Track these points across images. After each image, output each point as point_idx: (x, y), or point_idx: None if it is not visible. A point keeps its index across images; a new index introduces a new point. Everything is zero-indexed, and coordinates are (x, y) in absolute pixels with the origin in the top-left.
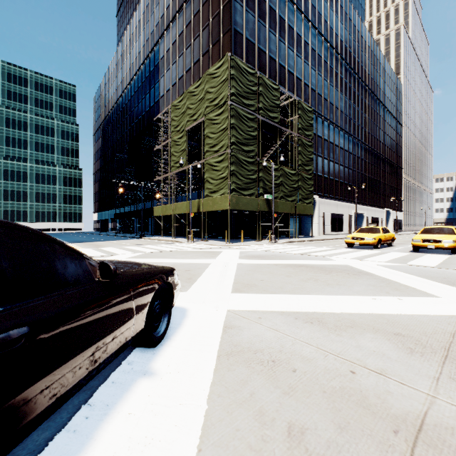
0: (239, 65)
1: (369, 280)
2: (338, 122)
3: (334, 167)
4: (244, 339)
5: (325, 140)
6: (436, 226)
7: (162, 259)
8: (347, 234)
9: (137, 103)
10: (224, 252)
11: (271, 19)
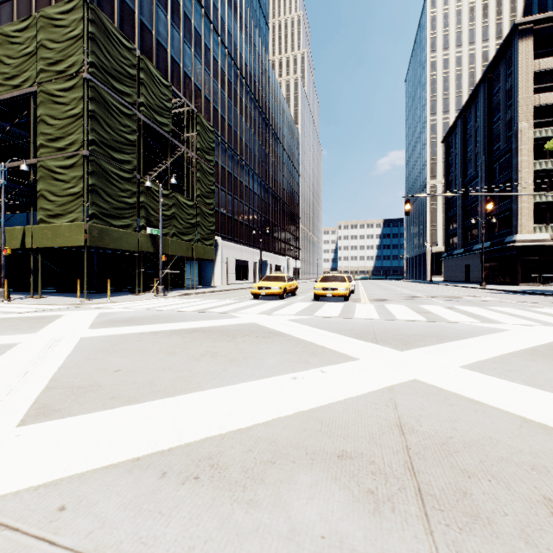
0: (105, 24)
1: (283, 344)
2: (243, 156)
3: (239, 206)
4: None
5: (229, 173)
6: (332, 274)
7: None
8: (252, 283)
9: None
10: (65, 317)
11: None
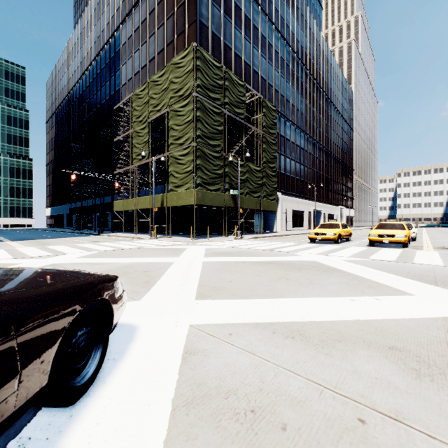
0: (205, 56)
1: (340, 277)
2: (299, 124)
3: (295, 166)
4: (210, 372)
5: (287, 140)
6: (388, 222)
7: (117, 259)
8: (307, 229)
9: (96, 91)
10: (188, 249)
11: (236, 16)
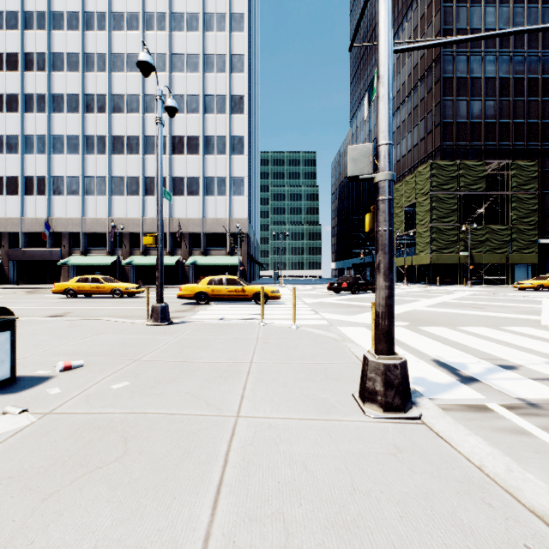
0: (439, 164)
1: (446, 294)
2: None
3: None
4: None
5: None
6: None
7: None
8: None
9: None
10: (414, 288)
11: (487, 89)
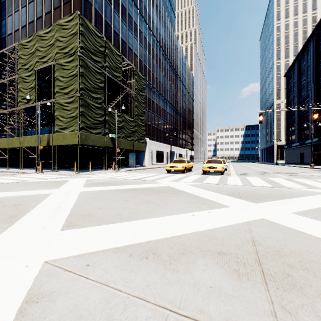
0: (88, 25)
1: (185, 197)
2: (160, 91)
3: (158, 120)
4: None
5: (153, 101)
6: (213, 158)
7: None
8: (166, 164)
9: None
10: (70, 181)
11: (115, 3)
